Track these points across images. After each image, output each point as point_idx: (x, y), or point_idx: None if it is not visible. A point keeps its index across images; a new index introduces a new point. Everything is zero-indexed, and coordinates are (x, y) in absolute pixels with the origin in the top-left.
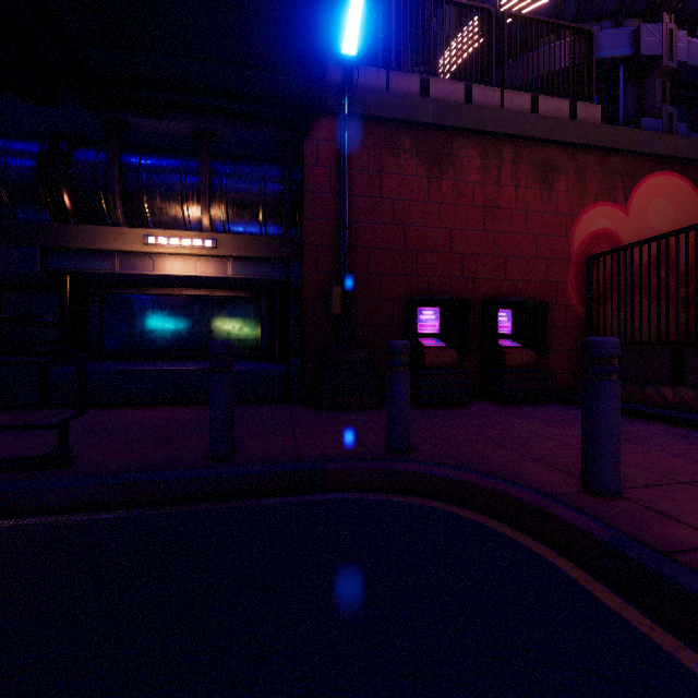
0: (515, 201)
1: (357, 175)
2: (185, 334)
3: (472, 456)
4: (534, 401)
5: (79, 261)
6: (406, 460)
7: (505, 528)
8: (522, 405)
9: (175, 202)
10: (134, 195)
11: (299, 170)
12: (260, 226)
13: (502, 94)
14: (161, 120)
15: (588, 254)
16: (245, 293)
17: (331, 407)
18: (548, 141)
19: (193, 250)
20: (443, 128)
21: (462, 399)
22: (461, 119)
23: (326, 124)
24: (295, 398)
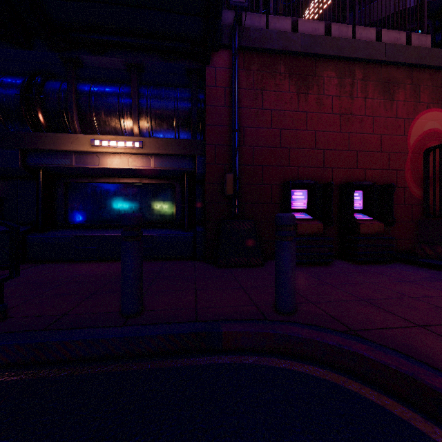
0: (364, 109)
1: (244, 92)
2: (123, 210)
3: (356, 320)
4: (383, 261)
5: (47, 158)
6: (294, 323)
7: (421, 422)
8: (374, 264)
9: (114, 116)
10: (86, 112)
11: (202, 91)
12: (174, 132)
13: (353, 29)
14: (104, 57)
15: (421, 148)
16: (164, 181)
17: (225, 264)
18: (390, 62)
19: (126, 149)
20: (309, 55)
21: (326, 259)
22: (323, 48)
23: (222, 56)
24: (199, 257)
